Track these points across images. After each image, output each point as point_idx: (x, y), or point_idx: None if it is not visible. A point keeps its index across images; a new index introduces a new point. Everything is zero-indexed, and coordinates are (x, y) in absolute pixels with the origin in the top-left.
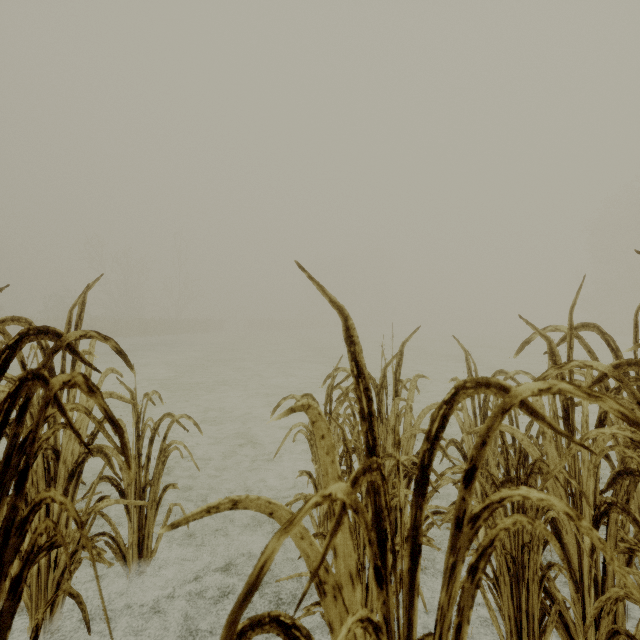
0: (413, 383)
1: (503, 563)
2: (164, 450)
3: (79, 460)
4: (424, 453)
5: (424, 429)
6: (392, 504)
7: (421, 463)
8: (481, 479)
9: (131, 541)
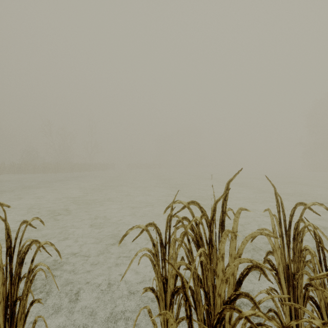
0: (237, 215)
1: None
2: (32, 270)
3: None
4: None
5: (252, 259)
6: None
7: None
8: (316, 318)
9: None
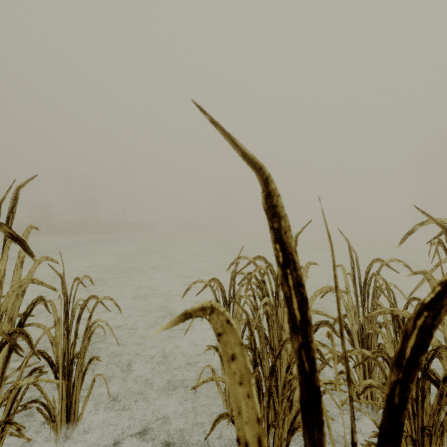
0: (306, 269)
1: (404, 445)
2: (89, 327)
3: (3, 340)
4: (393, 387)
5: (318, 310)
6: (295, 386)
7: (389, 403)
8: None
9: (59, 408)
